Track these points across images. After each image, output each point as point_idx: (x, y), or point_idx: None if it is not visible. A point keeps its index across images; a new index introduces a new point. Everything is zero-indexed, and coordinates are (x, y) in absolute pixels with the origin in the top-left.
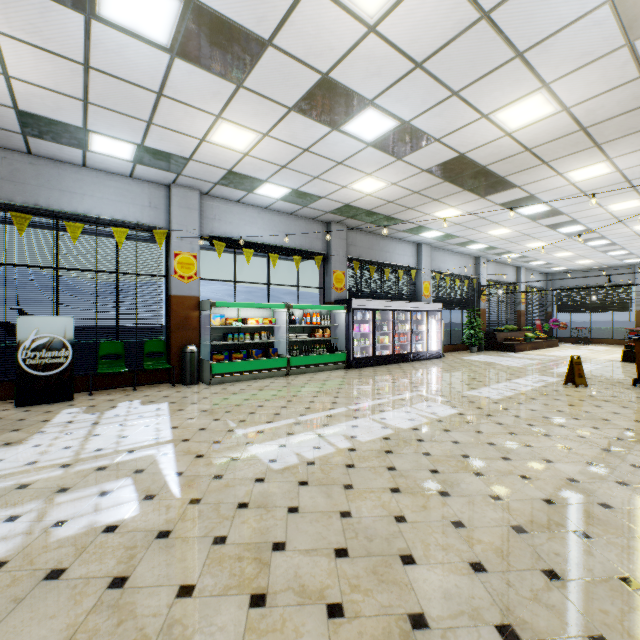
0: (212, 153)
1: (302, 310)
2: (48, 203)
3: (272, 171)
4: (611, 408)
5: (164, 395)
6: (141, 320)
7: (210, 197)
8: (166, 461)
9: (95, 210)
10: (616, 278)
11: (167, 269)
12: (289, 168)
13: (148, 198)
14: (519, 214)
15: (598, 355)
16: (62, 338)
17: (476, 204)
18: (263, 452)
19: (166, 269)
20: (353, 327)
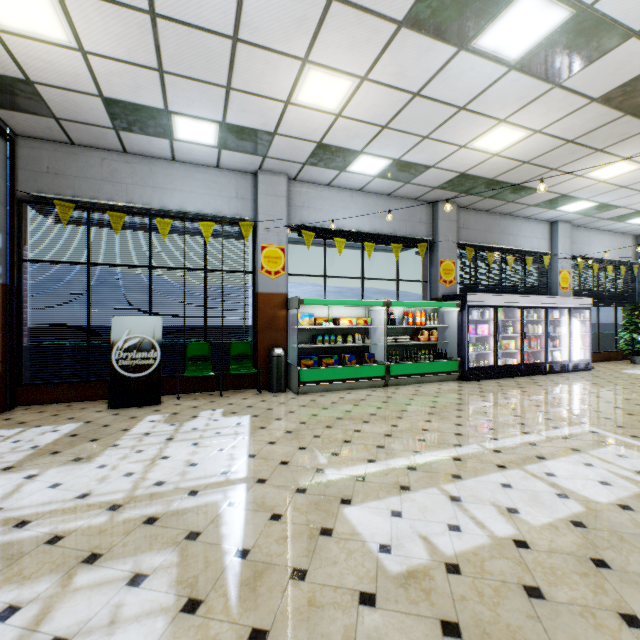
0: (299, 121)
1: (402, 308)
2: (141, 201)
3: (369, 136)
4: None
5: (248, 404)
6: (240, 320)
7: (298, 182)
8: (230, 520)
9: (184, 205)
10: None
11: (254, 264)
12: (391, 128)
13: (235, 189)
14: None
15: None
16: (151, 339)
17: None
18: (367, 524)
19: (253, 264)
20: (468, 329)
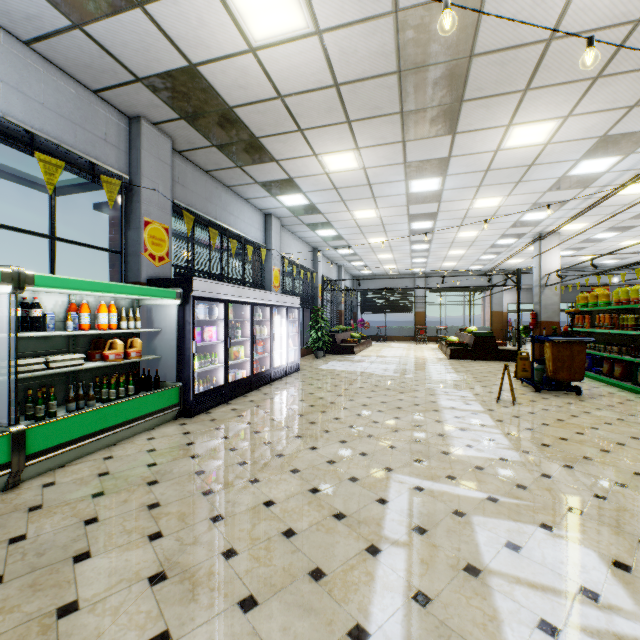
0: None
1: (66, 295)
2: None
3: None
4: (638, 445)
5: None
6: None
7: None
8: None
9: None
10: (403, 284)
11: None
12: None
13: None
14: (407, 189)
15: (418, 353)
16: None
17: (385, 154)
18: None
19: None
20: (194, 333)
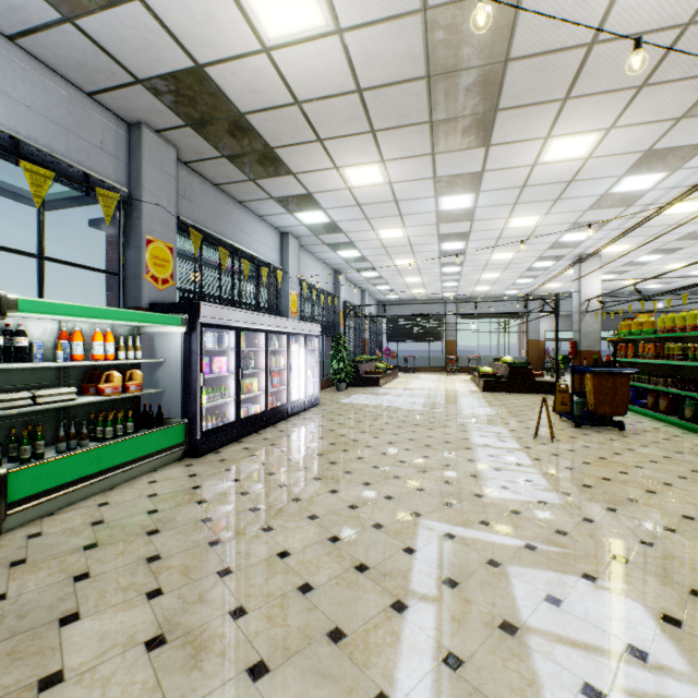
0: None
1: (56, 322)
2: None
3: None
4: (686, 485)
5: None
6: None
7: None
8: None
9: None
10: (432, 310)
11: None
12: None
13: None
14: (436, 207)
15: (449, 385)
16: None
17: (413, 167)
18: None
19: None
20: (202, 364)
